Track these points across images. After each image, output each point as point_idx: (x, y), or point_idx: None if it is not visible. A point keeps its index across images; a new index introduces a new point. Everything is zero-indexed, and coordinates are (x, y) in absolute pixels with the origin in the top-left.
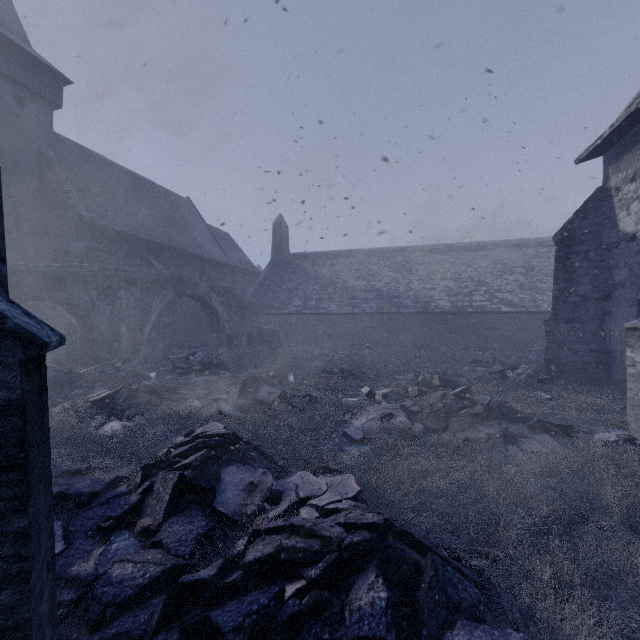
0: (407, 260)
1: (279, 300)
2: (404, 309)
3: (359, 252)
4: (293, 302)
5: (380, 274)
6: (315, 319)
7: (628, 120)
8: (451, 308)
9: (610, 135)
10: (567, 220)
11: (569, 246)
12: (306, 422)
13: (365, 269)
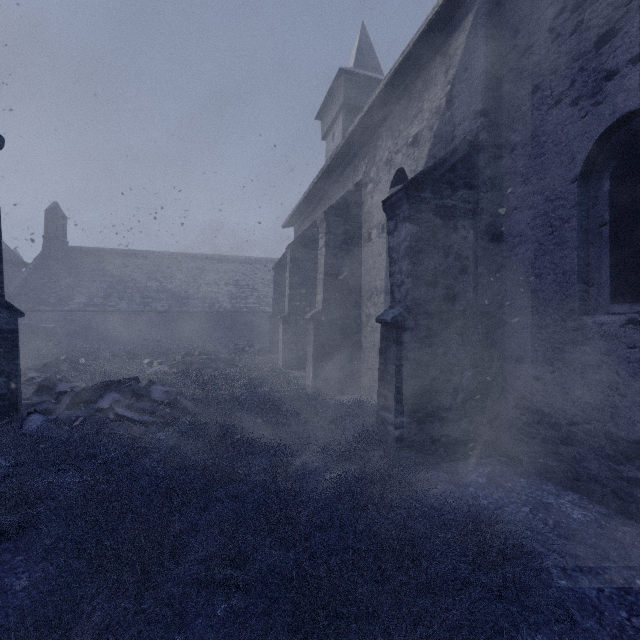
0: (198, 266)
1: (56, 296)
2: (193, 308)
3: (152, 254)
4: (75, 299)
5: (173, 277)
6: (102, 316)
7: (294, 216)
8: (231, 308)
9: (290, 220)
10: (279, 259)
11: (280, 274)
12: (101, 375)
13: (158, 271)
